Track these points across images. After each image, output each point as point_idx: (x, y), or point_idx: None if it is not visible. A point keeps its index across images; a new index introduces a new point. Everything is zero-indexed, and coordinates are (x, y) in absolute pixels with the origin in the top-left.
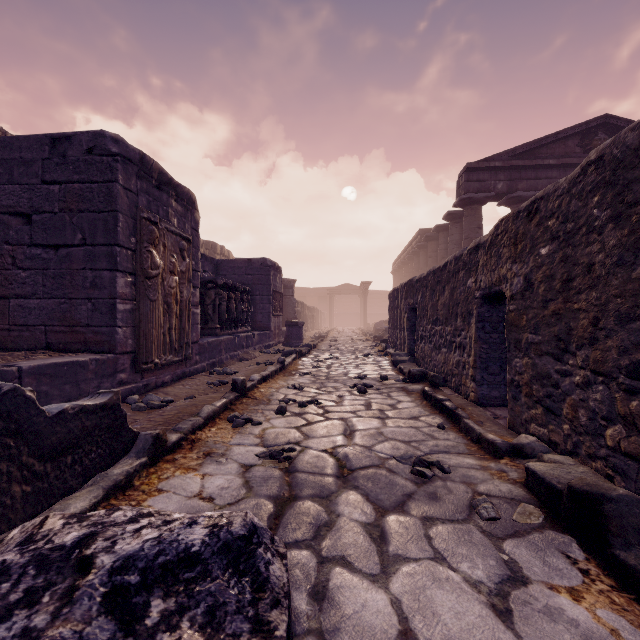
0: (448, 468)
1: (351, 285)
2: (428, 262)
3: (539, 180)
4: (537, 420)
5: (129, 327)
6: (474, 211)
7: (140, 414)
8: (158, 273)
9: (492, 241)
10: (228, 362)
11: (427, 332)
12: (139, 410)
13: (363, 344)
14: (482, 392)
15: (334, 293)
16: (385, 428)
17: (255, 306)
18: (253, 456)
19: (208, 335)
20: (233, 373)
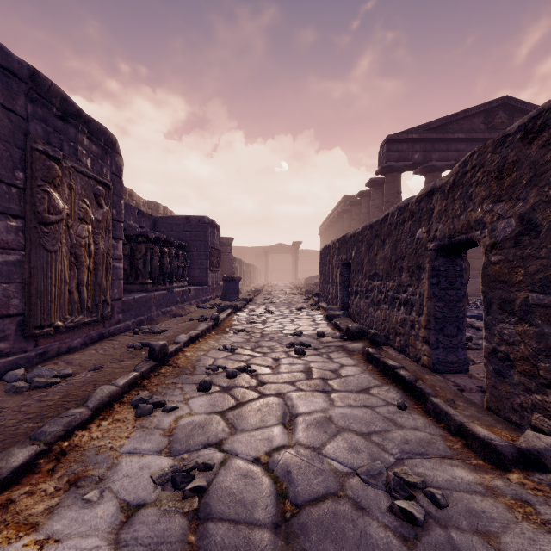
0: (442, 497)
1: (284, 245)
2: (352, 224)
3: (450, 152)
4: (547, 410)
5: (13, 283)
6: (394, 178)
7: (14, 398)
8: (60, 219)
9: (456, 181)
10: (159, 319)
11: (363, 287)
12: (16, 392)
13: (296, 297)
14: (437, 356)
15: (269, 252)
16: (333, 409)
17: (193, 262)
18: (147, 481)
19: (138, 291)
20: (161, 332)
